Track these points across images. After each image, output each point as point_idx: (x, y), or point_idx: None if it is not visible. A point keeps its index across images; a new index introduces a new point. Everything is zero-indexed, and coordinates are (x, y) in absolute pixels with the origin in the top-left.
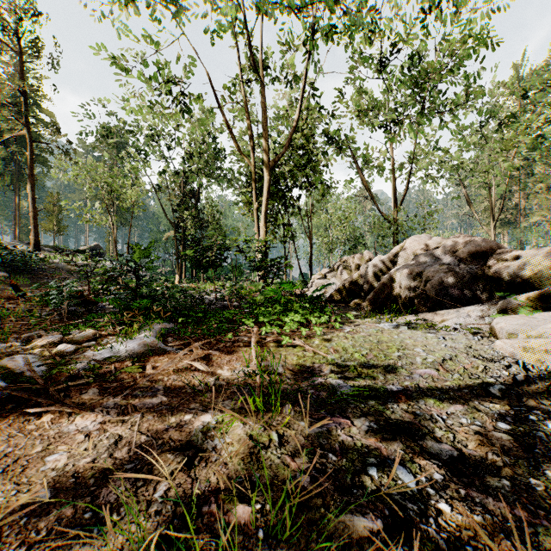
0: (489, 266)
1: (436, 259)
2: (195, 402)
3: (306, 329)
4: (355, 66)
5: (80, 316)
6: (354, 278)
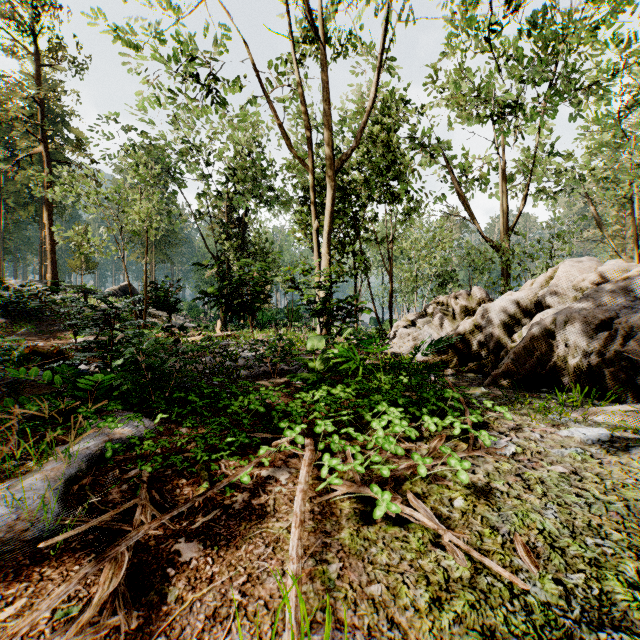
0: None
1: (635, 296)
2: None
3: (427, 458)
4: (452, 34)
5: (19, 394)
6: (468, 328)
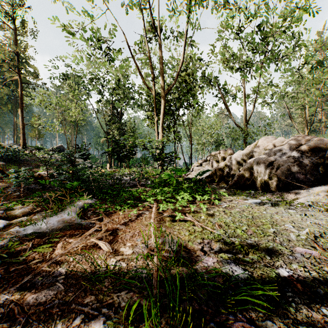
0: (327, 157)
1: (283, 152)
2: (90, 293)
3: (194, 206)
4: (219, 30)
5: (34, 192)
6: (222, 166)
